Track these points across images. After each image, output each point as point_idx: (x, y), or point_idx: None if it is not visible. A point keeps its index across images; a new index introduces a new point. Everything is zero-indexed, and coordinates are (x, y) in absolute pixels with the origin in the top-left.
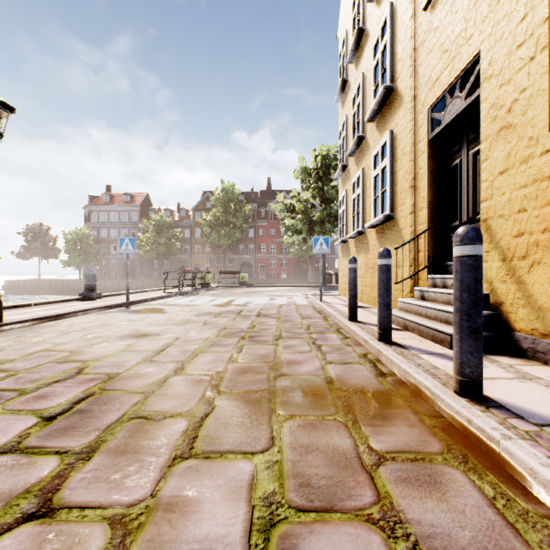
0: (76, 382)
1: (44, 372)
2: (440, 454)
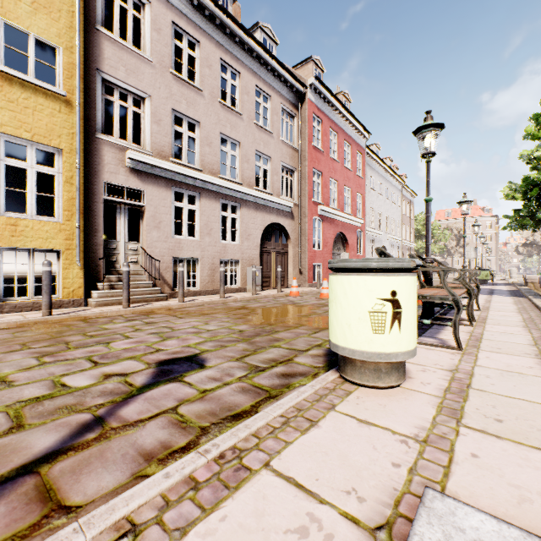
0: (65, 356)
1: (49, 371)
2: (82, 321)
